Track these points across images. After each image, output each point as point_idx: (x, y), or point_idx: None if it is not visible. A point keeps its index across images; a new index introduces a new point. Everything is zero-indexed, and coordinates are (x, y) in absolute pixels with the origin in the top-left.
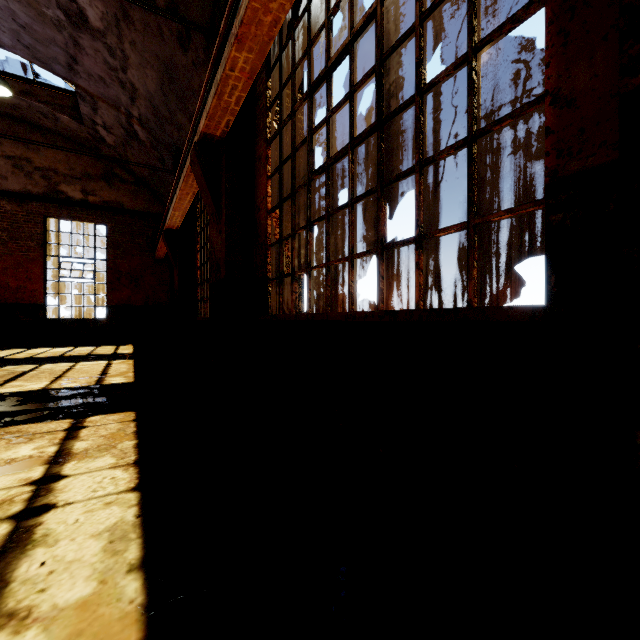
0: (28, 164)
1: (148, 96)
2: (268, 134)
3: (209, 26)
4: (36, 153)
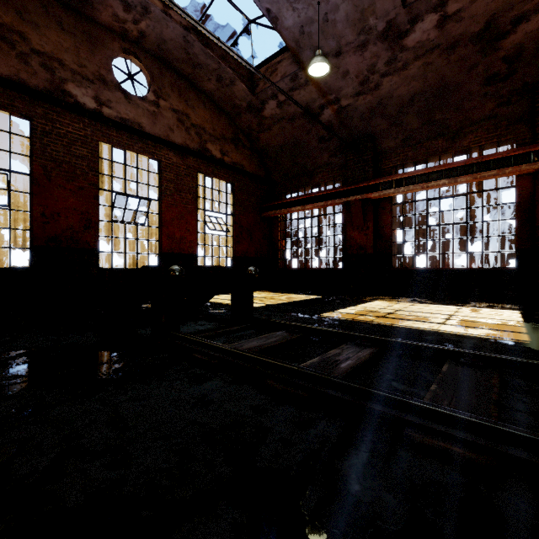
0: (187, 120)
1: (384, 96)
2: None
3: (538, 81)
4: (192, 110)
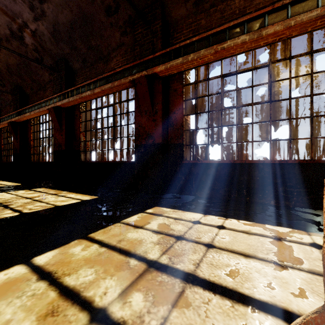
0: None
1: None
2: (31, 124)
3: (13, 88)
4: None
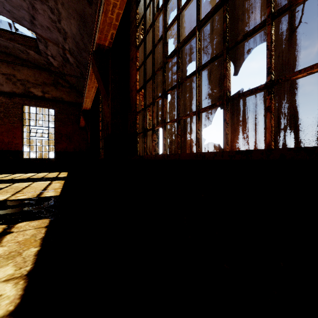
0: (14, 77)
1: (73, 36)
2: (137, 42)
3: None
4: (18, 72)
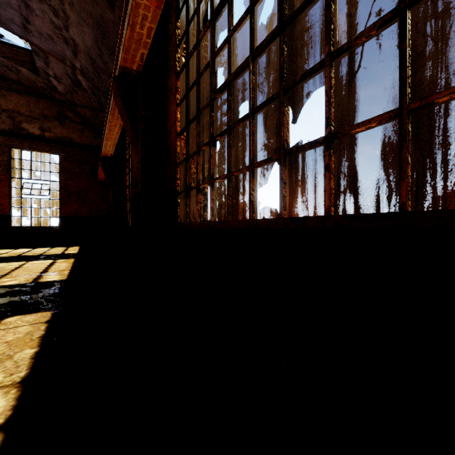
0: None
1: (86, 50)
2: (177, 67)
3: None
4: (3, 98)
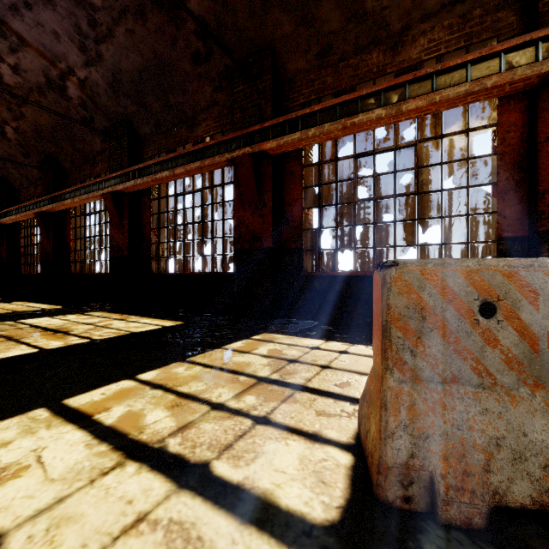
0: None
1: None
2: (71, 215)
3: (42, 160)
4: None
